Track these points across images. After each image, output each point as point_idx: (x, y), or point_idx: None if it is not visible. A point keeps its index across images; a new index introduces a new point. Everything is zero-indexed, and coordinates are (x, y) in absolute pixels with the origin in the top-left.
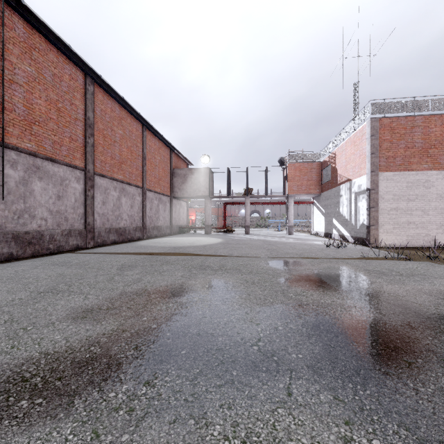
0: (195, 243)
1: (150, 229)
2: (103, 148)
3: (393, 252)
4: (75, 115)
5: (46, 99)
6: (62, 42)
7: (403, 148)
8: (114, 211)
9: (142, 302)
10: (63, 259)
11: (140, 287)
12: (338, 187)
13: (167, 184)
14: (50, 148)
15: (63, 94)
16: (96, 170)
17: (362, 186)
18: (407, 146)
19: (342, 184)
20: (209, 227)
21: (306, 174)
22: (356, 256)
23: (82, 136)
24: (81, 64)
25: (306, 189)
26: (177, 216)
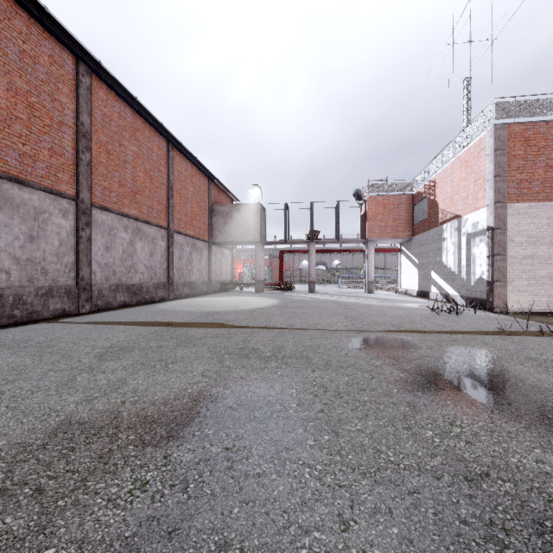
0: (240, 307)
1: (180, 286)
2: (106, 170)
3: (537, 321)
4: (61, 117)
5: (9, 88)
6: (33, 1)
7: (542, 167)
8: (123, 261)
9: (85, 465)
10: (24, 334)
11: (110, 406)
12: (440, 228)
13: (204, 225)
14: (15, 163)
15: (39, 83)
16: (94, 200)
17: (479, 224)
18: (549, 165)
19: (446, 222)
20: (261, 284)
21: (393, 211)
22: (488, 329)
23: (72, 149)
24: (68, 41)
25: (392, 231)
26: (217, 268)
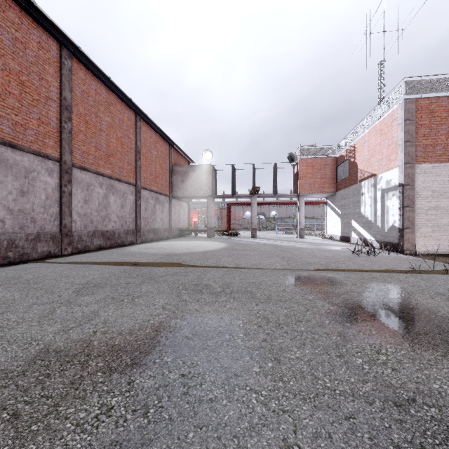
0: (195, 249)
1: (145, 233)
2: (84, 137)
3: (440, 261)
4: (47, 93)
5: (4, 68)
6: None
7: (444, 134)
8: (99, 212)
9: (58, 390)
10: (16, 272)
11: (83, 336)
12: (359, 184)
13: (165, 182)
14: (9, 131)
15: (29, 64)
16: (75, 162)
17: (392, 181)
18: None
19: (364, 180)
20: (212, 230)
21: (320, 171)
22: (401, 268)
23: (57, 119)
24: (53, 30)
25: (319, 187)
26: (176, 217)
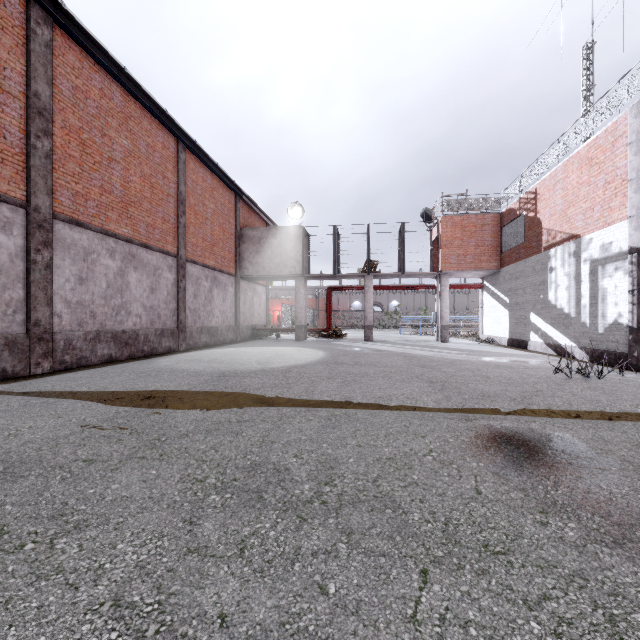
0: (271, 363)
1: (195, 333)
2: (79, 168)
3: None
4: None
5: None
6: None
7: None
8: (108, 298)
9: None
10: None
11: None
12: (545, 254)
13: (229, 253)
14: None
15: None
16: (59, 210)
17: (614, 245)
18: None
19: (554, 246)
20: (303, 329)
21: (474, 235)
22: None
23: (20, 131)
24: None
25: (473, 261)
26: (248, 309)
